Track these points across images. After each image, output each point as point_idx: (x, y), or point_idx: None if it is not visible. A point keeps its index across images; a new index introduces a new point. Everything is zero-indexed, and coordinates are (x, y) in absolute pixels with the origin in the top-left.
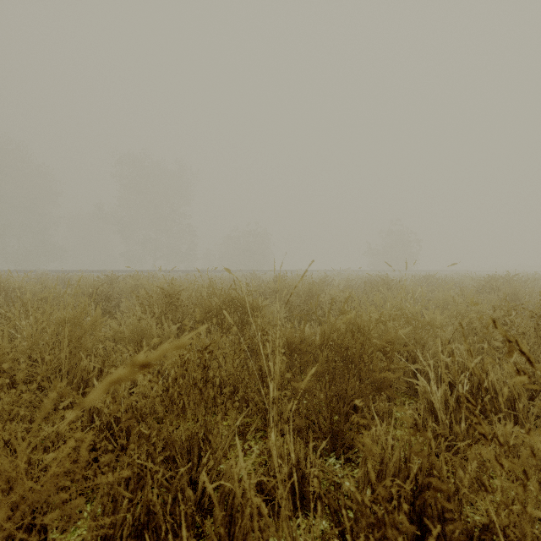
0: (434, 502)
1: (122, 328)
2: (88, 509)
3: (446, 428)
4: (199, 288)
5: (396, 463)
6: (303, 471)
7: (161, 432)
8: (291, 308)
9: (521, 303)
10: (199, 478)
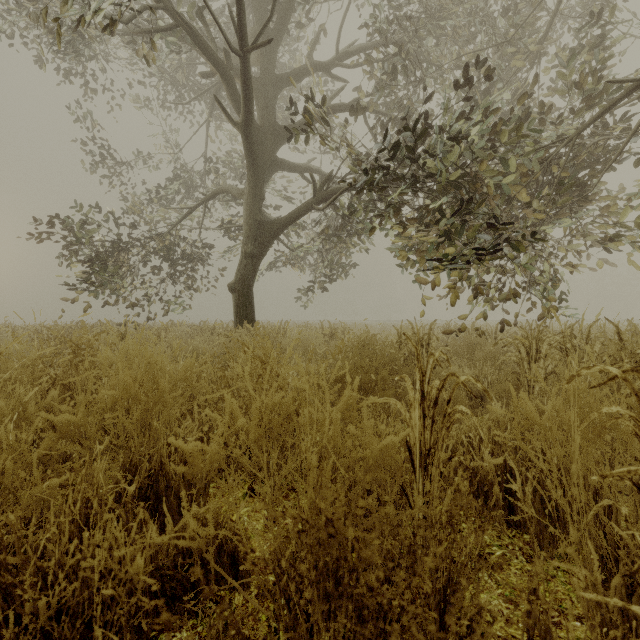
0: None
1: None
2: None
3: None
4: None
5: None
6: None
7: None
8: None
9: None
10: None
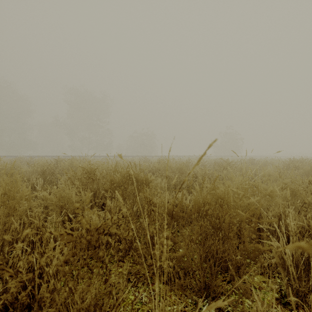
0: None
1: (51, 196)
2: None
3: (296, 282)
4: (109, 167)
5: None
6: None
7: None
8: (169, 180)
9: None
10: None
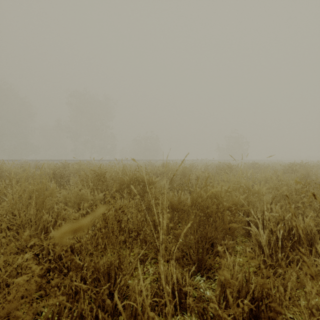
0: (265, 308)
1: (69, 195)
2: (45, 310)
3: (269, 258)
4: (117, 170)
5: (240, 282)
6: (181, 286)
7: (90, 263)
8: (172, 182)
9: (311, 179)
10: (115, 291)
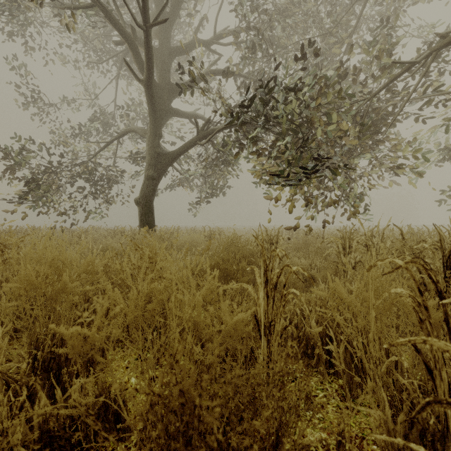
0: None
1: None
2: None
3: None
4: None
5: None
6: None
7: None
8: None
9: None
10: None
